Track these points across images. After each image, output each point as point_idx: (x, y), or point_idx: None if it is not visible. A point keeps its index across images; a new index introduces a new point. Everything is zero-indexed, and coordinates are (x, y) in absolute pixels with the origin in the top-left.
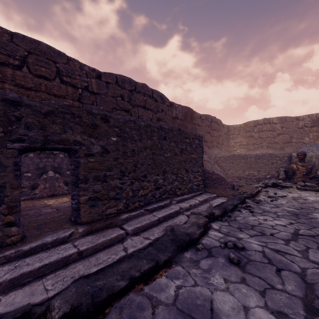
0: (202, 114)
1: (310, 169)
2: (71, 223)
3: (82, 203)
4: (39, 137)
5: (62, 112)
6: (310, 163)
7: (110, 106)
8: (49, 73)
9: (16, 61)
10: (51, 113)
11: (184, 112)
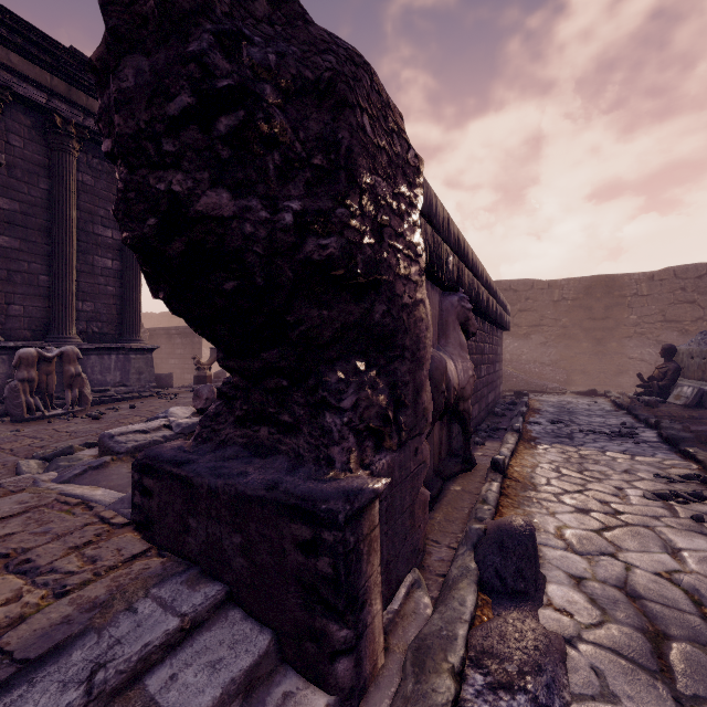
0: (658, 271)
1: (663, 374)
2: None
3: None
4: None
5: None
6: (668, 365)
7: None
8: None
9: None
10: None
11: (581, 287)
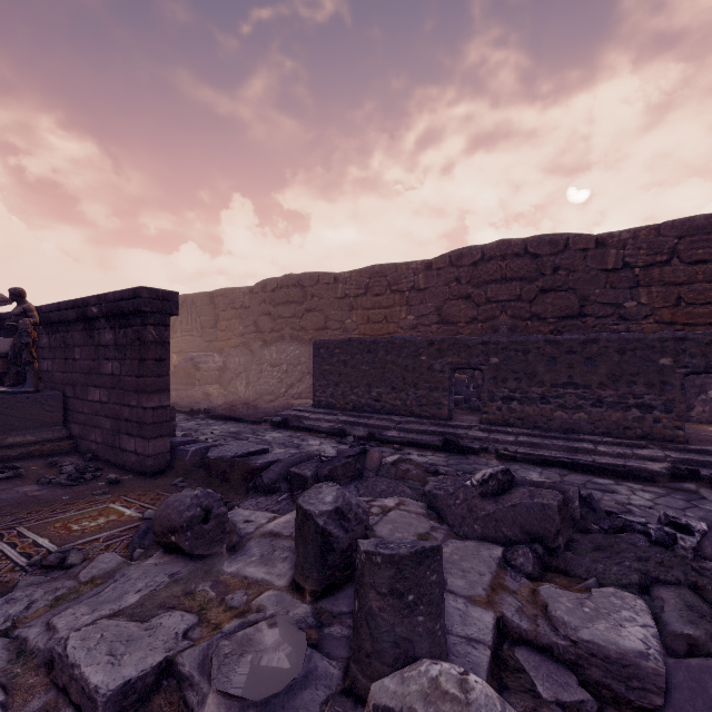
0: None
1: None
2: None
3: None
4: (700, 364)
5: None
6: None
7: None
8: (708, 252)
9: (663, 256)
10: (711, 342)
11: None
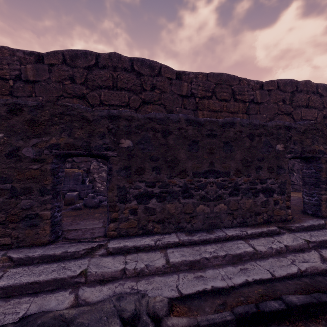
0: None
1: None
2: (310, 215)
3: (324, 200)
4: (299, 149)
5: (311, 129)
6: None
7: (272, 112)
8: (227, 95)
9: (209, 93)
10: (305, 131)
11: None
